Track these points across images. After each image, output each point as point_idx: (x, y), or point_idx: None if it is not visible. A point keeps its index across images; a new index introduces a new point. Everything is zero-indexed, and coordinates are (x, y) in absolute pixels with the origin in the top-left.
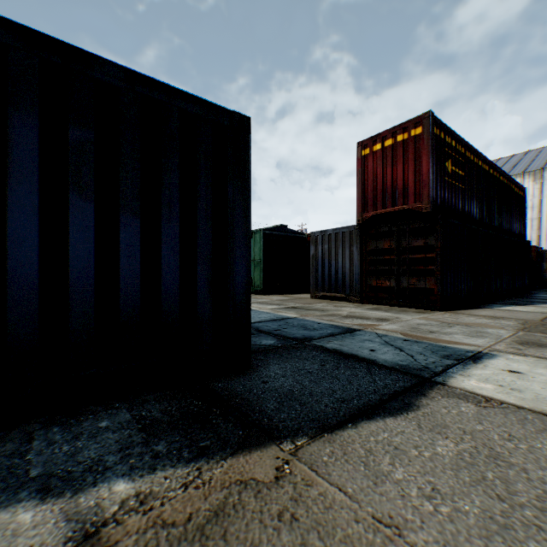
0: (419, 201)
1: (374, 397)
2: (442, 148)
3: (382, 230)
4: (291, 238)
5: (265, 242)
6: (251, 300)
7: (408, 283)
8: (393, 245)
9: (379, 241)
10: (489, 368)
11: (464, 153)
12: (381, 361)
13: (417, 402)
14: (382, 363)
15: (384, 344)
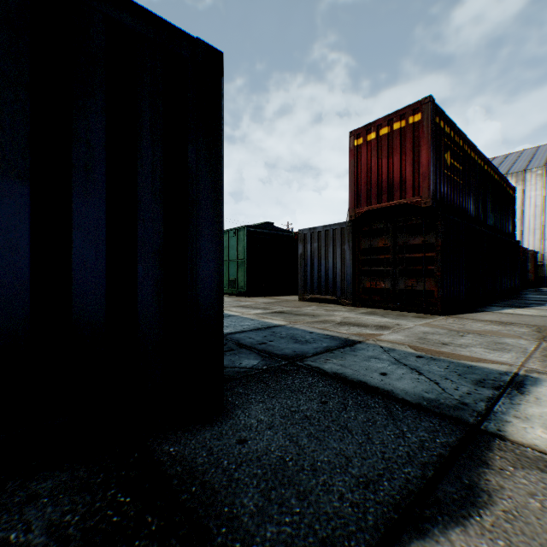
0: (418, 195)
1: (413, 472)
2: (441, 138)
3: (376, 227)
4: (278, 236)
5: (249, 240)
6: (234, 303)
7: (405, 284)
8: (389, 243)
9: (373, 239)
10: (545, 403)
11: (462, 146)
12: (400, 392)
13: (483, 483)
14: (403, 397)
15: (394, 362)
